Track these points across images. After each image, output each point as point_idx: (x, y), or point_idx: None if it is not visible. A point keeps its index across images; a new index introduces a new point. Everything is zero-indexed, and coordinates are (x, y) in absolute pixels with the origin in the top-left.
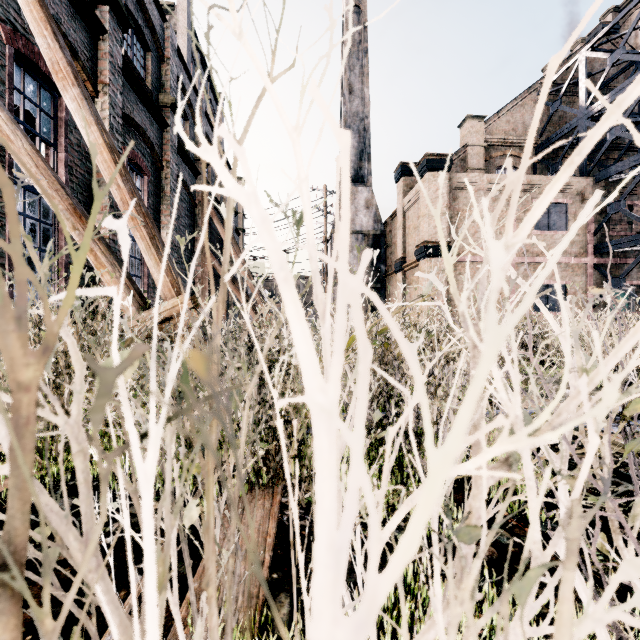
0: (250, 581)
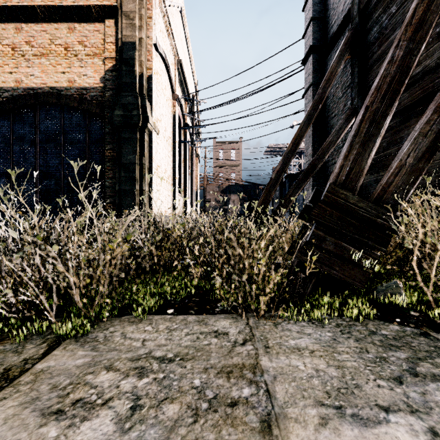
0: None
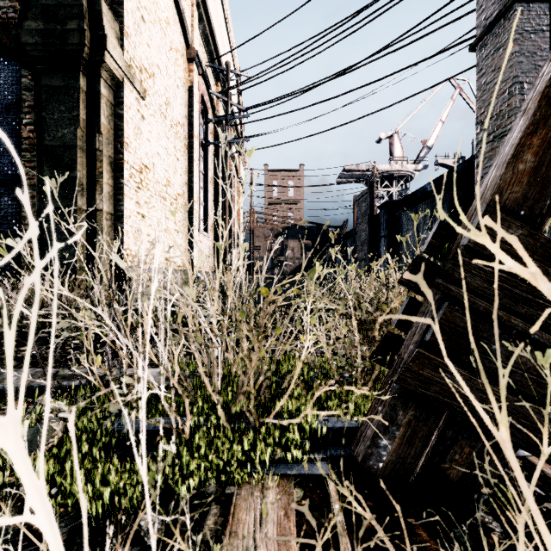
0: (238, 549)
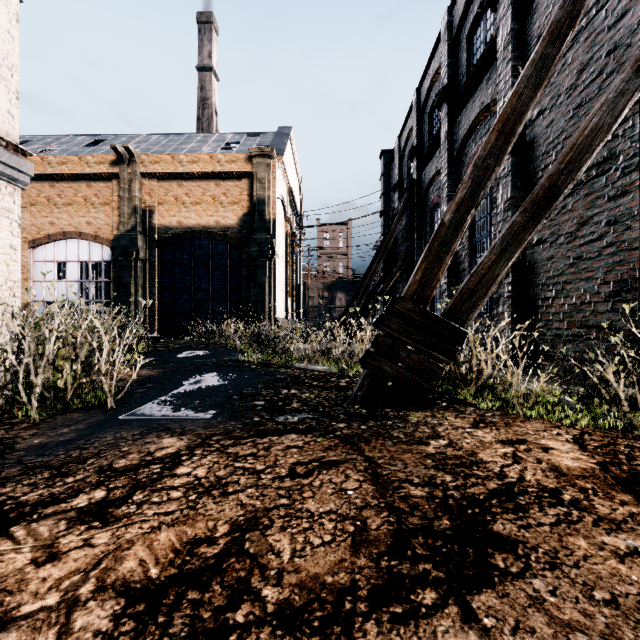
0: None
